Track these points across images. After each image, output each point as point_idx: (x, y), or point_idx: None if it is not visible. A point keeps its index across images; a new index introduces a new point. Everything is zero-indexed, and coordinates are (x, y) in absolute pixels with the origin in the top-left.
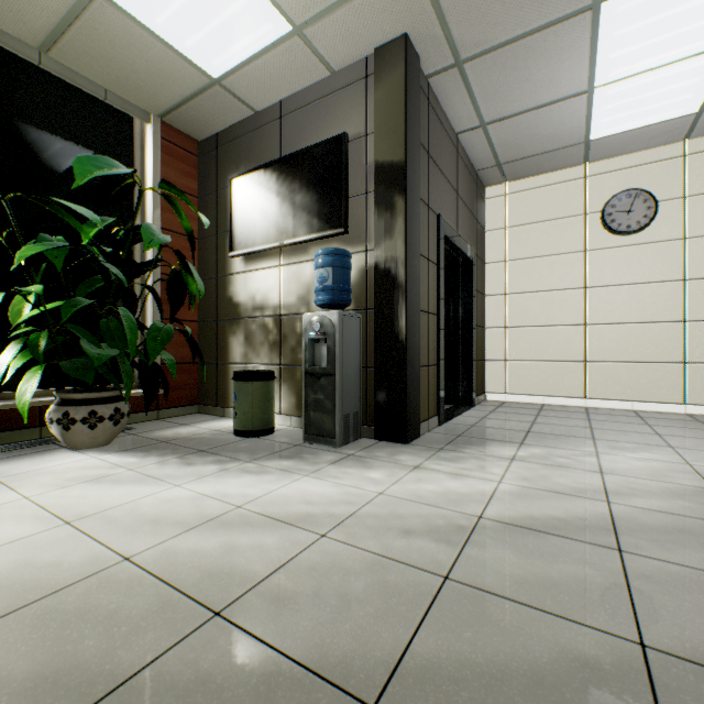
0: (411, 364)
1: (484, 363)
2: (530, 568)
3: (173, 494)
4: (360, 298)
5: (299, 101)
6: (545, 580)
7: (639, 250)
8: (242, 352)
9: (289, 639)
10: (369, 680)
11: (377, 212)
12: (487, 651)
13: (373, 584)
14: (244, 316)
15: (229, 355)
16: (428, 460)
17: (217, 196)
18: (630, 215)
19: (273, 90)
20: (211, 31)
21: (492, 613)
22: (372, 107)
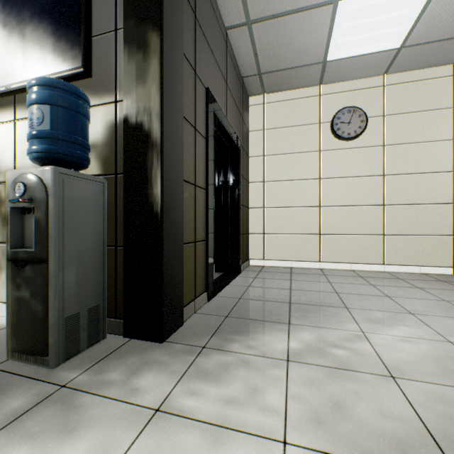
0: (171, 242)
1: (248, 236)
2: None
3: None
4: (108, 160)
5: None
6: None
7: (355, 152)
8: None
9: None
10: None
11: (128, 52)
12: None
13: None
14: None
15: None
16: (181, 382)
17: None
18: (350, 125)
19: None
20: None
21: None
22: None
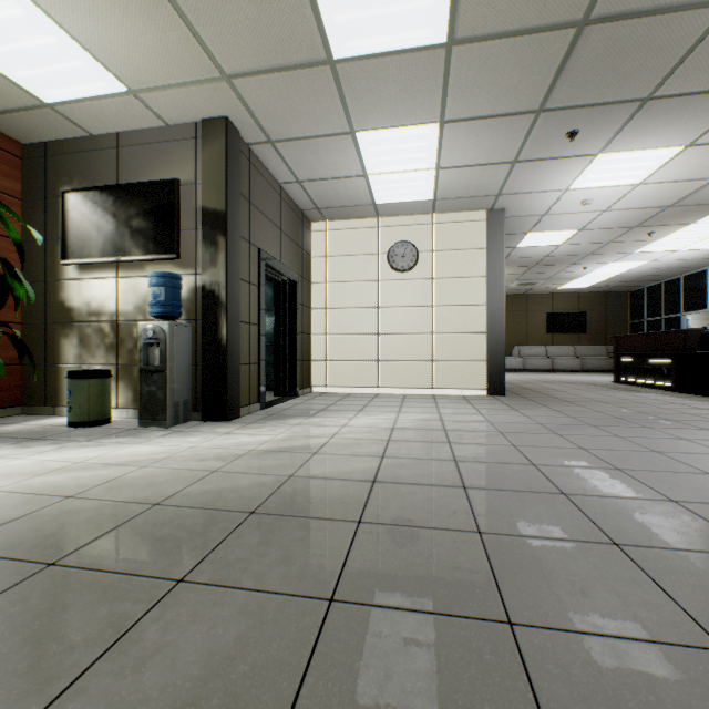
0: (232, 363)
1: (311, 363)
2: (263, 463)
3: (17, 463)
4: (191, 311)
5: (137, 139)
6: (267, 466)
7: (409, 283)
8: (76, 354)
9: (117, 497)
10: (157, 500)
11: (205, 246)
12: (220, 486)
13: (171, 478)
14: (79, 320)
15: (61, 357)
16: (238, 429)
17: (46, 202)
18: (404, 259)
19: (110, 124)
20: (46, 72)
21: (231, 477)
22: (201, 163)
